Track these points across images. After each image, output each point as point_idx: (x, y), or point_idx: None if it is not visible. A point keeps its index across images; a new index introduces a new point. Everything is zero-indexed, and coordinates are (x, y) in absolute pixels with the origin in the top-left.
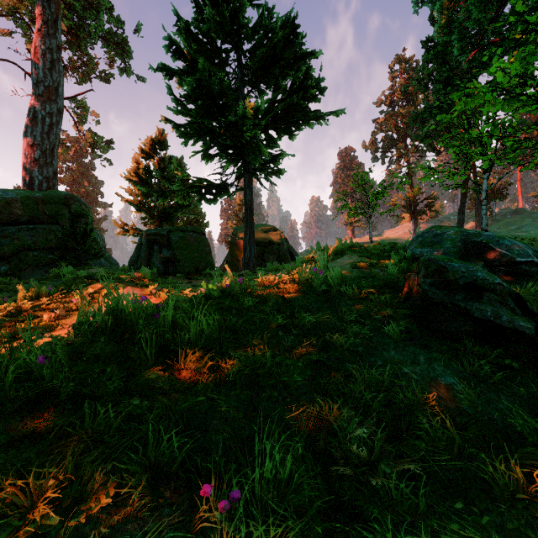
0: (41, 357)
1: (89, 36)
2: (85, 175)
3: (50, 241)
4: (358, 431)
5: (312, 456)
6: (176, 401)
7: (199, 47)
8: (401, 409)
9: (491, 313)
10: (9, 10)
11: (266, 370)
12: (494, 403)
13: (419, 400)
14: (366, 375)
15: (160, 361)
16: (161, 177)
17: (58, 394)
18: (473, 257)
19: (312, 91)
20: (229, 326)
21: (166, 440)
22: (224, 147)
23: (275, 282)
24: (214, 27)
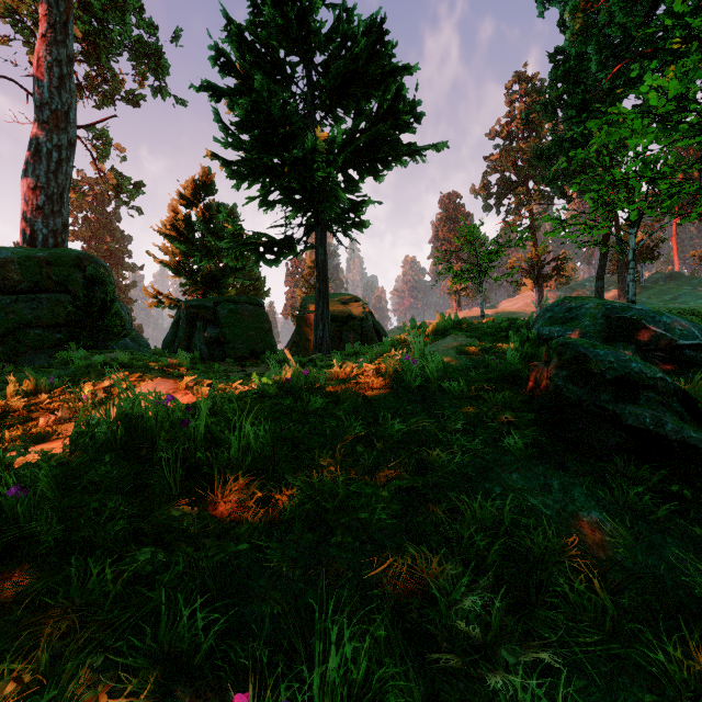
0: (14, 488)
1: (112, 45)
2: (107, 228)
3: (57, 316)
4: (468, 600)
5: (401, 635)
6: (206, 551)
7: (256, 59)
8: (528, 562)
9: (650, 420)
10: (5, 10)
11: (338, 502)
12: (659, 550)
13: (553, 547)
14: (479, 510)
15: (189, 490)
16: (206, 231)
17: (38, 541)
18: (620, 339)
19: (405, 117)
20: (288, 438)
21: (186, 614)
22: (288, 191)
23: (353, 374)
24: (276, 33)
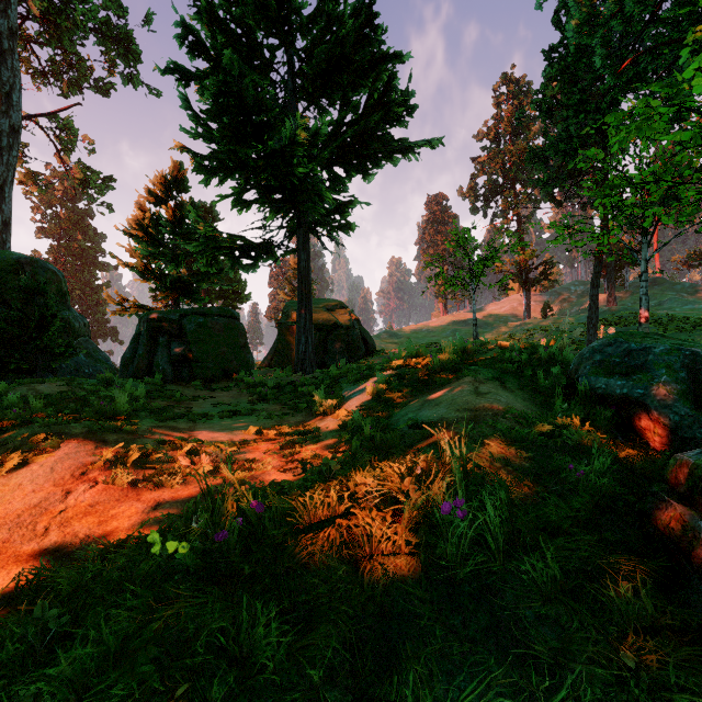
0: None
1: (74, 26)
2: (78, 225)
3: None
4: None
5: None
6: None
7: (230, 41)
8: None
9: None
10: None
11: None
12: None
13: None
14: None
15: None
16: (173, 233)
17: None
18: None
19: (397, 109)
20: None
21: None
22: (265, 189)
23: (342, 510)
24: (252, 10)
